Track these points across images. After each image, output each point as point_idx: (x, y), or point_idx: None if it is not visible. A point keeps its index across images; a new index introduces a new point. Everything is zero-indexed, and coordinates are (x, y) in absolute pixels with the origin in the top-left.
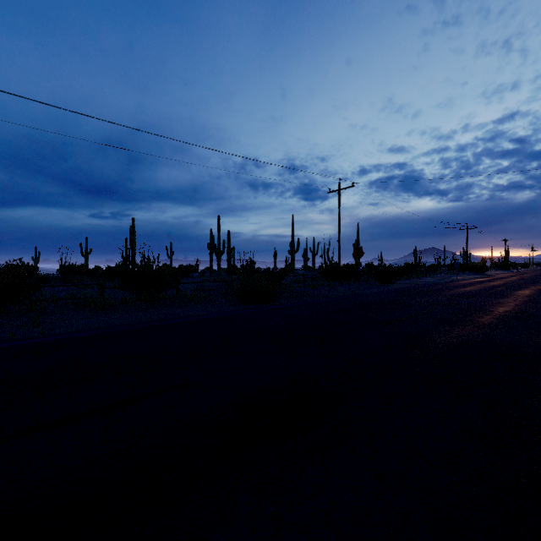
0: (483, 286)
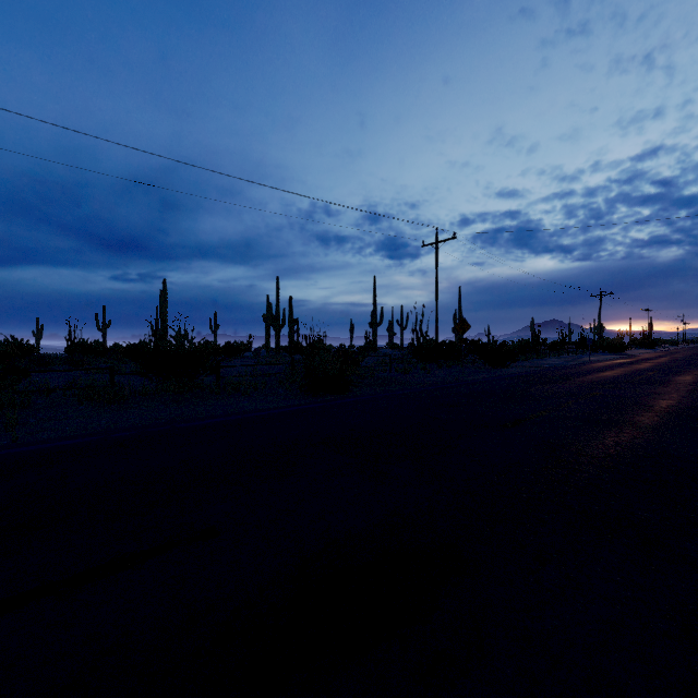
0: (627, 369)
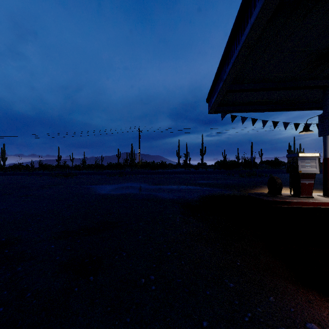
0: None
